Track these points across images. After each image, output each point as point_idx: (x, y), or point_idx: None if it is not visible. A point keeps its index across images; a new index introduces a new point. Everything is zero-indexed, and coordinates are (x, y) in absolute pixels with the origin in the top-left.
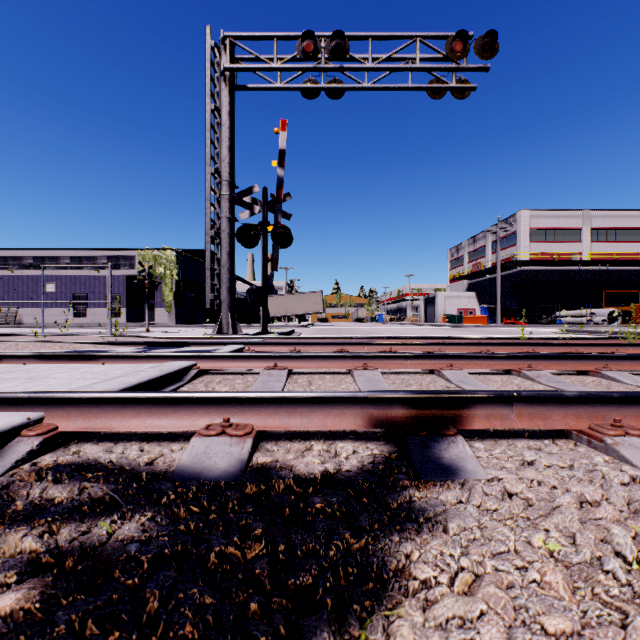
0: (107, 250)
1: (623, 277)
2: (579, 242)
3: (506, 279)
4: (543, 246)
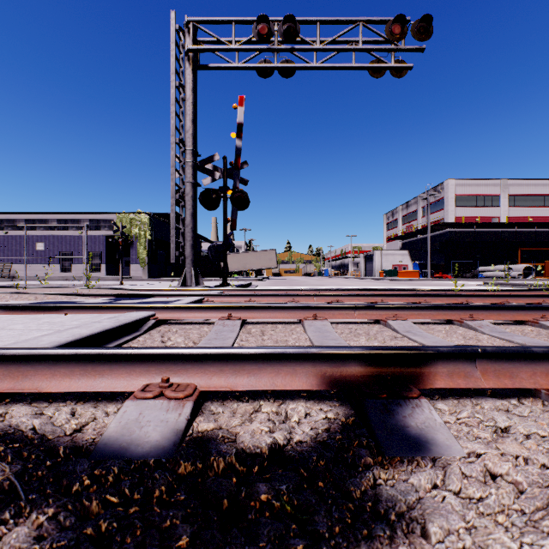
0: (89, 214)
1: (536, 237)
2: (498, 207)
3: (435, 239)
4: (467, 210)
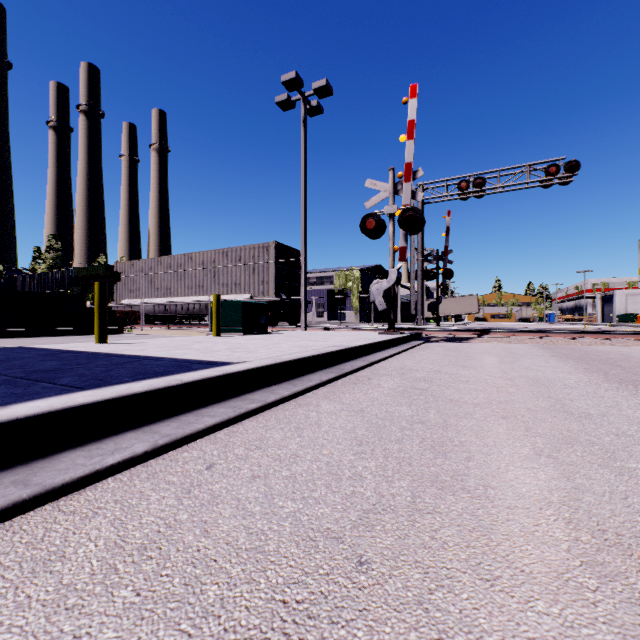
0: (316, 273)
1: None
2: None
3: None
4: None
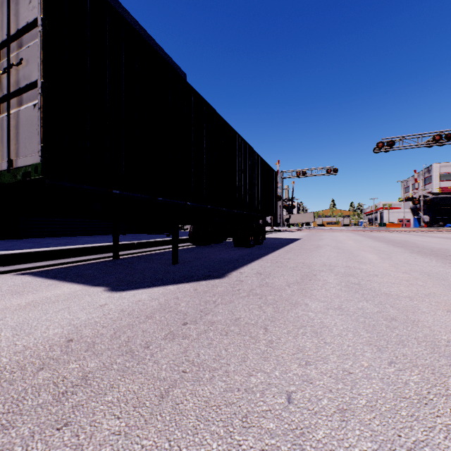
0: None
1: None
2: None
3: None
4: (450, 183)
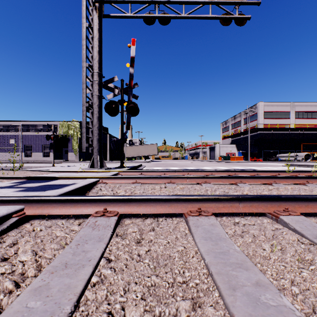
0: (42, 121)
1: (311, 136)
2: (289, 118)
3: (251, 137)
4: (270, 120)
